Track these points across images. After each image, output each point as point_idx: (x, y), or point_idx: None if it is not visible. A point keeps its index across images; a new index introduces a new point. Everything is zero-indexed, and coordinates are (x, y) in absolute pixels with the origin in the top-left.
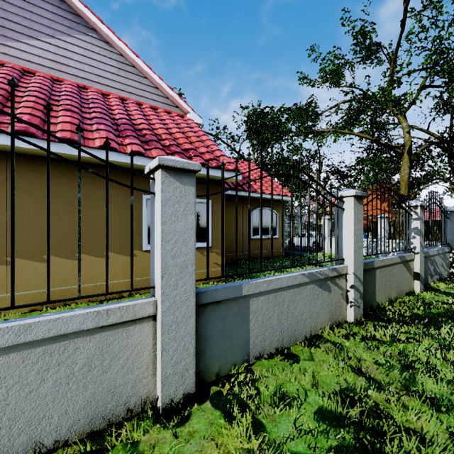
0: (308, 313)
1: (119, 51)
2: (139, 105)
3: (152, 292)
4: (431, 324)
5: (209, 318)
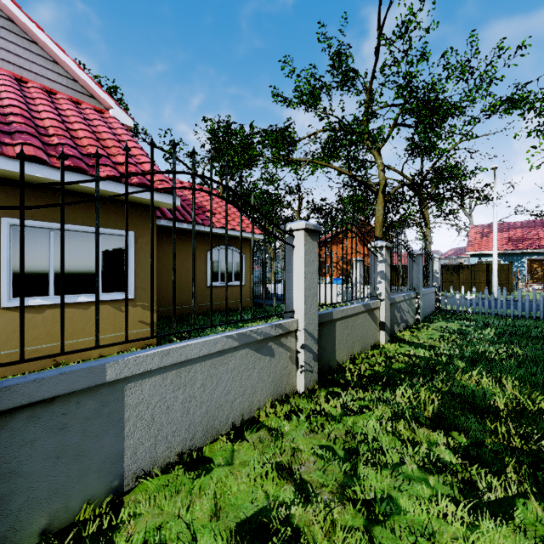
0: (239, 390)
1: None
2: (21, 82)
3: None
4: (389, 384)
5: (22, 433)
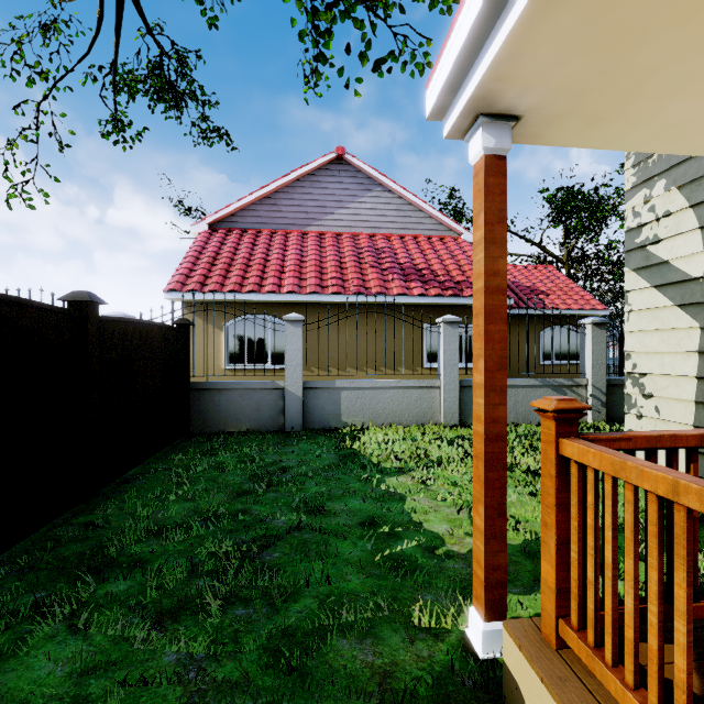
0: None
1: (399, 195)
2: (415, 238)
3: (439, 378)
4: None
5: (467, 394)
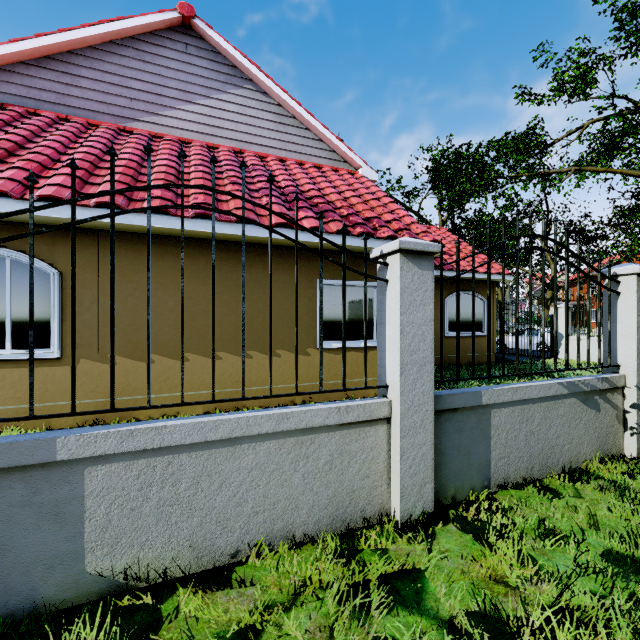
0: (567, 437)
1: (277, 101)
2: (300, 165)
3: (381, 393)
4: None
5: (444, 428)
